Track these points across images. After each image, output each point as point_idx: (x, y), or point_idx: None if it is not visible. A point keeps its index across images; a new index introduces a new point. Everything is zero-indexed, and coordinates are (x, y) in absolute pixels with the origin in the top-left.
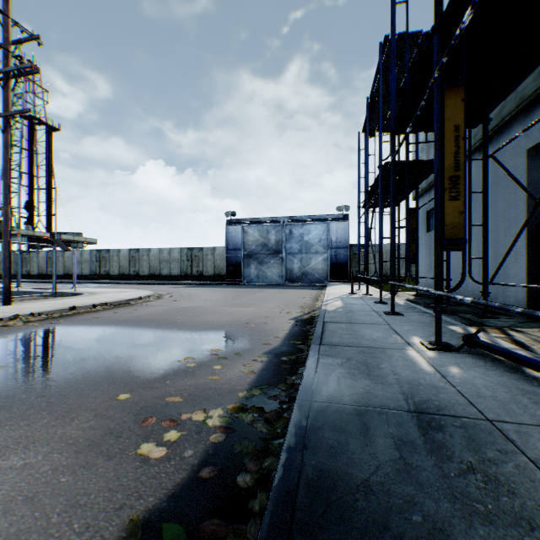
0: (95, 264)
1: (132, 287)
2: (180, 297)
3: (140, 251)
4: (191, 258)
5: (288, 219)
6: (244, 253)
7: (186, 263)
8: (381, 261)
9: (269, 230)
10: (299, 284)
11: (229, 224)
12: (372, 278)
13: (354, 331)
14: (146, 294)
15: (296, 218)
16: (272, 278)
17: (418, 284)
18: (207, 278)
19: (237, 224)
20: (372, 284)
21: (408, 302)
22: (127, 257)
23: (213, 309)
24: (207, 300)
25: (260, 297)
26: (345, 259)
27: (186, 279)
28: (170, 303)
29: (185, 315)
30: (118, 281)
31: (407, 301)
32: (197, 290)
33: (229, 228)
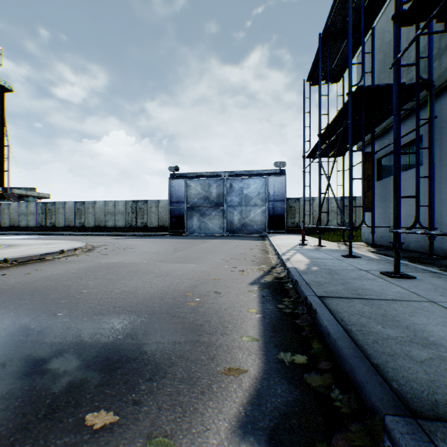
0: (41, 216)
1: (73, 238)
2: (114, 249)
3: (86, 203)
4: (136, 210)
5: (229, 174)
6: (187, 206)
7: (131, 215)
8: (352, 207)
9: (211, 184)
10: (239, 235)
11: (173, 178)
12: (333, 227)
13: (406, 326)
14: (73, 247)
15: (236, 173)
16: (214, 230)
17: (363, 234)
18: (152, 230)
19: (180, 178)
20: (309, 235)
21: (379, 255)
22: (73, 210)
23: (145, 266)
24: (144, 253)
25: (203, 249)
26: (282, 211)
27: (131, 231)
28: (97, 257)
29: (102, 277)
30: (63, 232)
31: (376, 254)
32: (138, 241)
33: (173, 181)
